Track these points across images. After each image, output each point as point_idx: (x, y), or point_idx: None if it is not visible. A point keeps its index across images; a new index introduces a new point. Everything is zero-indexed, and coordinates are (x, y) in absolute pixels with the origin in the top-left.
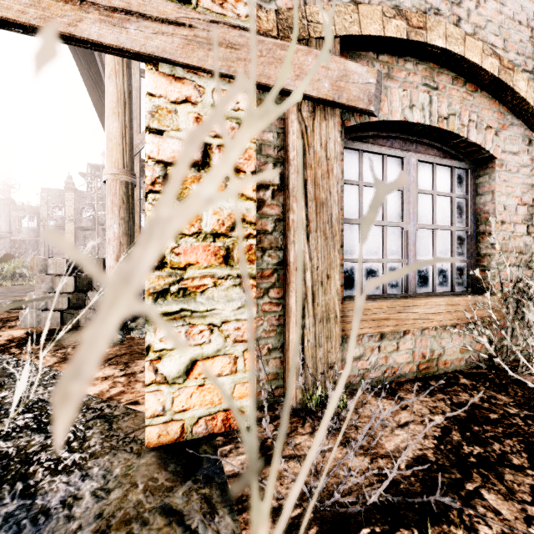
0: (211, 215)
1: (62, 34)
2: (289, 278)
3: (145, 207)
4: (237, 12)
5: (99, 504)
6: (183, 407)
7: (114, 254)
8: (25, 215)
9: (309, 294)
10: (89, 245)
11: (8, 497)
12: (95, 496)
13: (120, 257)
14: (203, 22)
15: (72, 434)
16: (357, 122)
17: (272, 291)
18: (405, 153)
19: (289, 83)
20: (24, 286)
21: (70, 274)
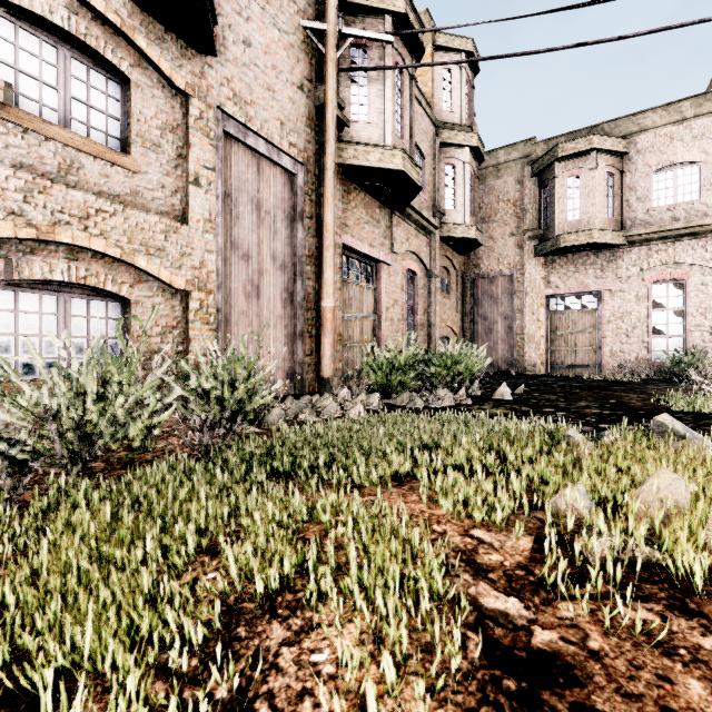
0: None
1: None
2: None
3: None
4: None
5: None
6: None
7: None
8: None
9: None
10: None
11: None
12: None
13: None
14: None
15: None
16: (0, 280)
17: None
18: (59, 294)
19: None
20: None
21: None
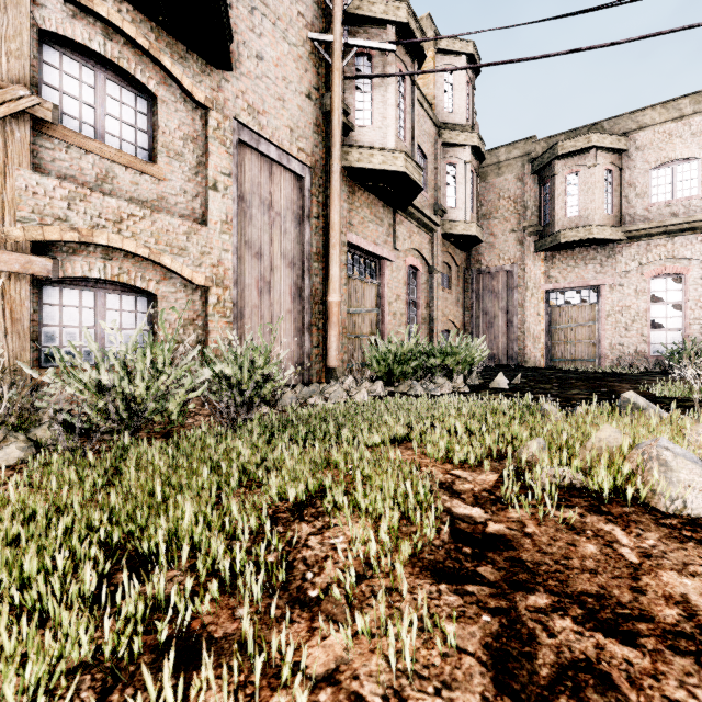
0: None
1: None
2: None
3: None
4: None
5: None
6: None
7: None
8: None
9: (7, 363)
10: None
11: None
12: None
13: None
14: None
15: None
16: (48, 278)
17: None
18: (96, 290)
19: None
20: None
21: None
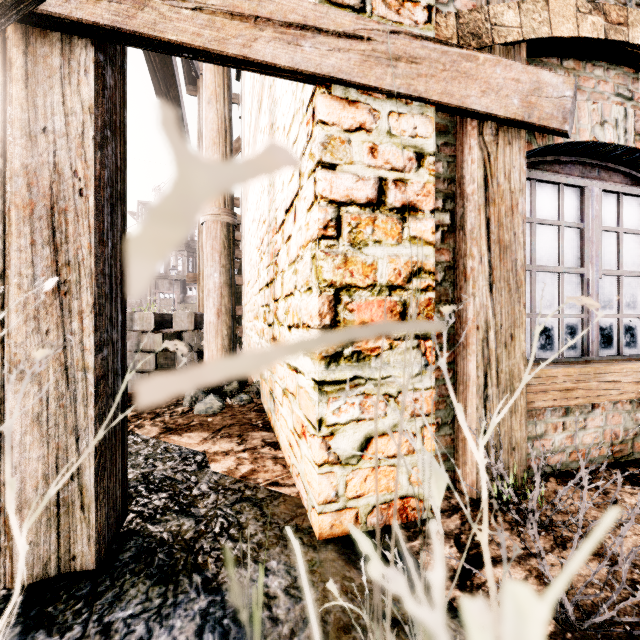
0: (387, 264)
1: (235, 57)
2: (467, 338)
3: (317, 255)
4: (414, 18)
5: (300, 605)
6: (356, 493)
7: (215, 308)
8: None
9: (493, 358)
10: (446, 310)
11: (192, 591)
12: (290, 596)
13: (221, 311)
14: (382, 34)
15: (223, 519)
16: (539, 145)
17: (441, 354)
18: (587, 182)
19: (473, 101)
20: None
21: (152, 330)
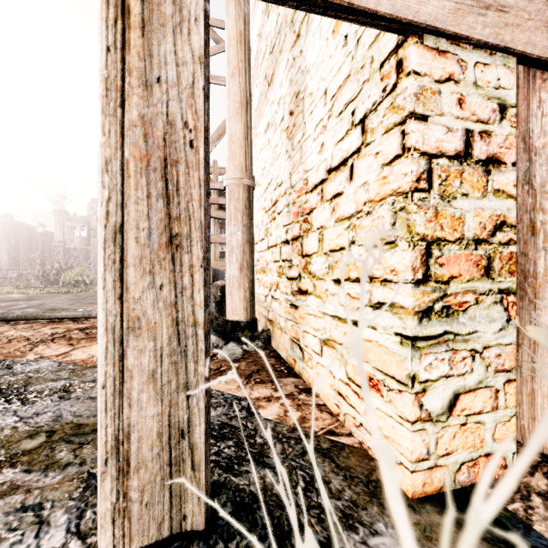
0: (473, 217)
1: (339, 4)
2: (536, 293)
3: (410, 208)
4: None
5: None
6: (446, 450)
7: (238, 263)
8: (77, 225)
9: None
10: None
11: None
12: None
13: (243, 266)
14: None
15: (301, 471)
16: None
17: None
18: None
19: None
20: (89, 293)
21: None
